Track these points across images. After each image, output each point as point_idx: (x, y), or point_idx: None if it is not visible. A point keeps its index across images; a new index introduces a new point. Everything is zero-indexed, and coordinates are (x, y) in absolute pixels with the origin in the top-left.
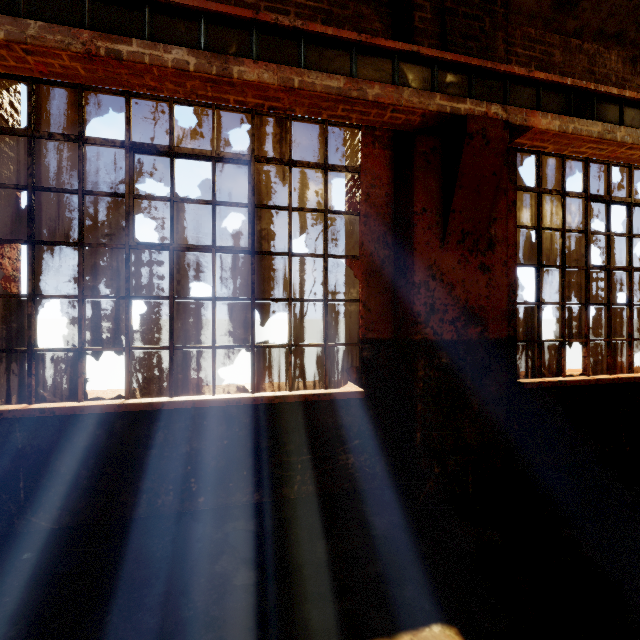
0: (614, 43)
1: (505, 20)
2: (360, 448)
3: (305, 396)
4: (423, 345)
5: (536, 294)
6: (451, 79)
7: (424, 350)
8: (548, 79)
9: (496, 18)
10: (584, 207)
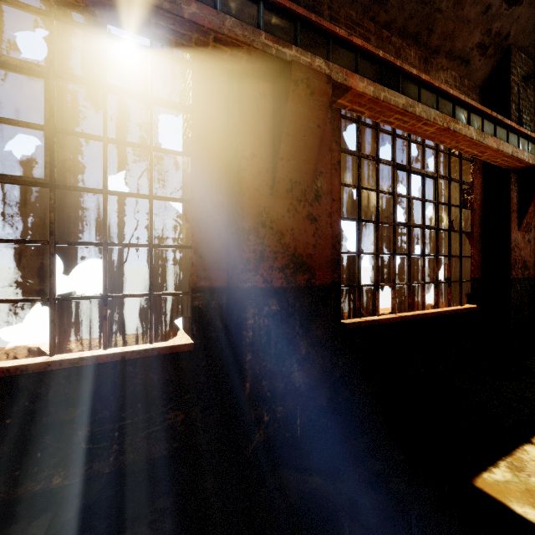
0: (413, 42)
1: None
2: (191, 403)
3: (121, 354)
4: (253, 293)
5: (357, 245)
6: (278, 23)
7: (254, 298)
8: (364, 47)
9: None
10: (392, 173)
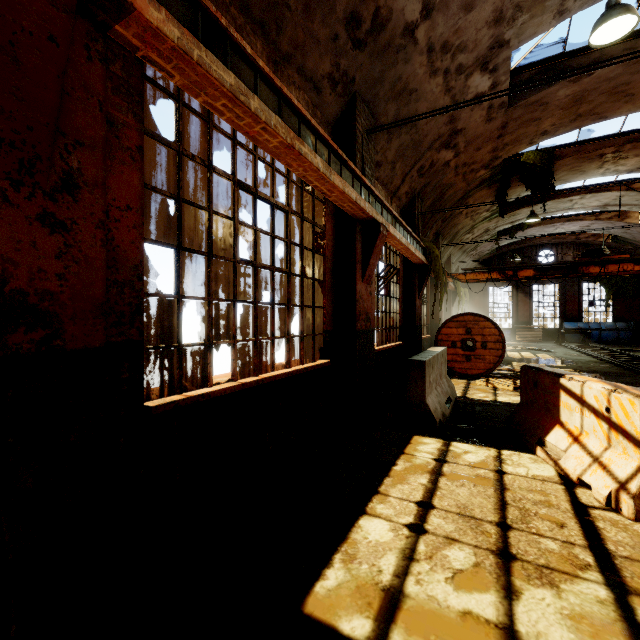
0: (260, 31)
1: None
2: None
3: None
4: None
5: (176, 284)
6: None
7: None
8: None
9: None
10: (233, 192)
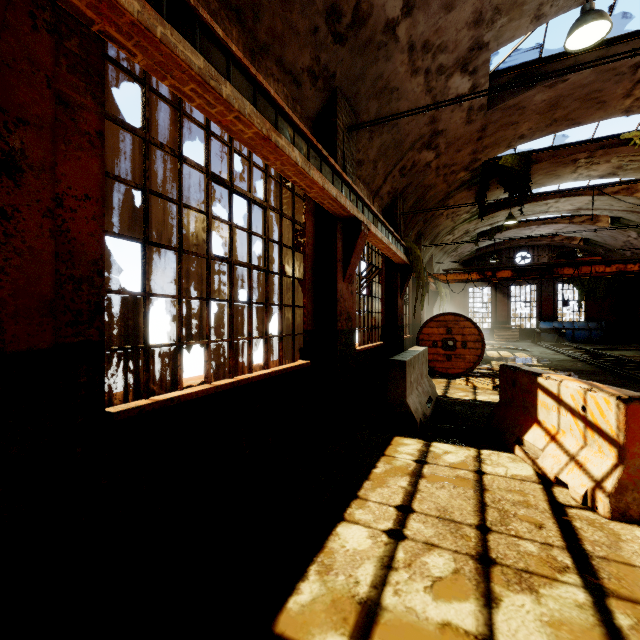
0: (235, 18)
1: None
2: None
3: None
4: None
5: (142, 281)
6: None
7: None
8: None
9: None
10: (206, 185)
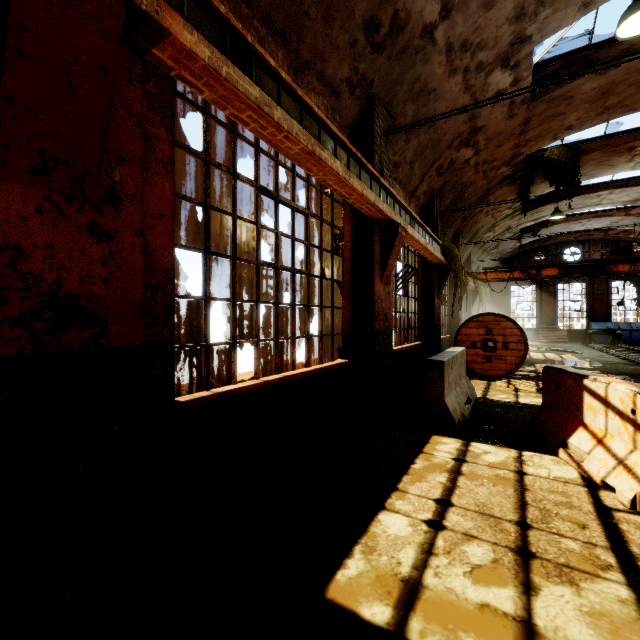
0: (281, 41)
1: None
2: None
3: None
4: None
5: (204, 287)
6: None
7: None
8: None
9: None
10: (256, 197)
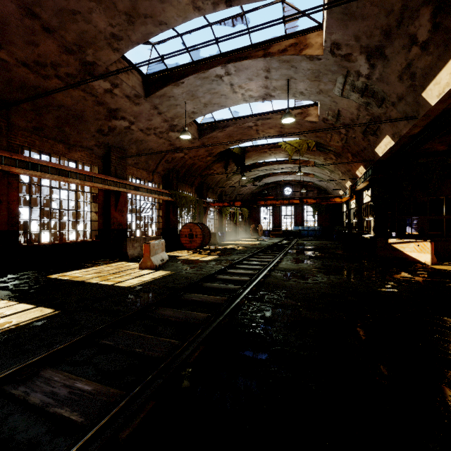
0: (61, 142)
1: (7, 135)
2: None
3: None
4: None
5: (29, 217)
6: None
7: None
8: (19, 159)
9: (3, 133)
10: (50, 190)
